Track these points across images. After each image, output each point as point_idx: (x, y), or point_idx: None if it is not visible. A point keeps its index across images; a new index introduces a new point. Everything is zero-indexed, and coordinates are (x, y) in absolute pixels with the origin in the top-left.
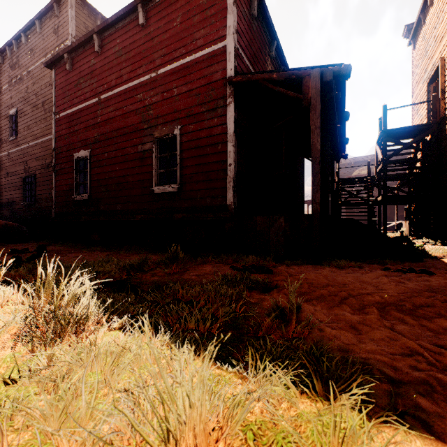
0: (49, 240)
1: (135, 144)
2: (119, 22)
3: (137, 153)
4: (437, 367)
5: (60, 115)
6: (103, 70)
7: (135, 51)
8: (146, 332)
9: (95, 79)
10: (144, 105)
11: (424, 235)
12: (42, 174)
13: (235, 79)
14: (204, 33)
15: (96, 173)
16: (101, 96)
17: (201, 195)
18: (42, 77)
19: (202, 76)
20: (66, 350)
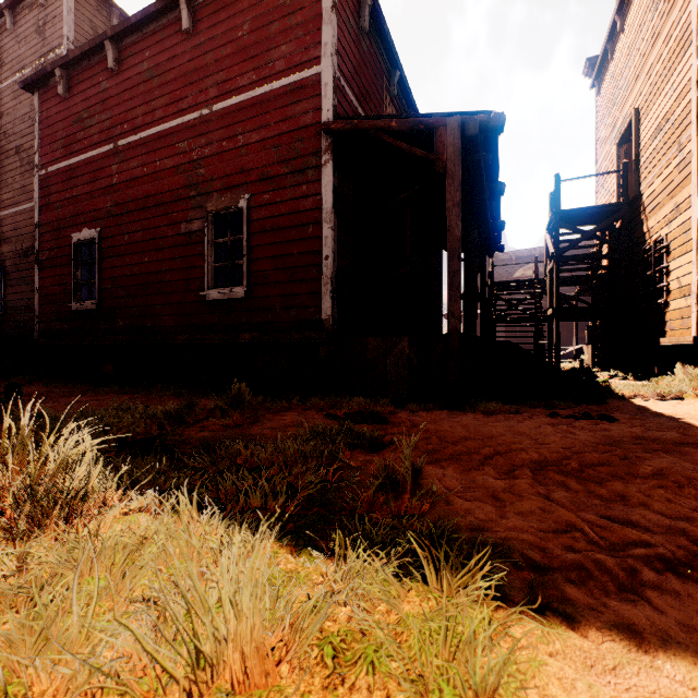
0: (29, 376)
1: (176, 222)
2: (149, 24)
3: (178, 235)
4: (600, 546)
5: (48, 170)
6: (122, 99)
7: (175, 72)
8: (181, 512)
9: (108, 114)
10: (191, 159)
11: (612, 365)
12: (17, 266)
13: (335, 126)
14: (286, 52)
15: (110, 267)
16: (119, 142)
17: (282, 304)
18: (17, 105)
19: (284, 118)
20: (50, 546)
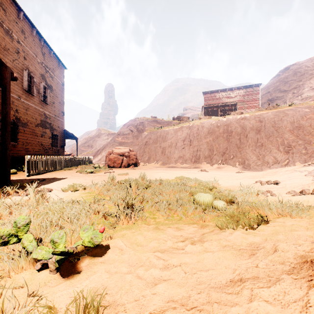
0: None
1: None
2: None
3: None
4: None
5: None
6: None
7: None
8: None
9: None
10: None
11: None
12: None
13: None
14: None
15: None
16: None
17: None
18: None
19: None
20: None
